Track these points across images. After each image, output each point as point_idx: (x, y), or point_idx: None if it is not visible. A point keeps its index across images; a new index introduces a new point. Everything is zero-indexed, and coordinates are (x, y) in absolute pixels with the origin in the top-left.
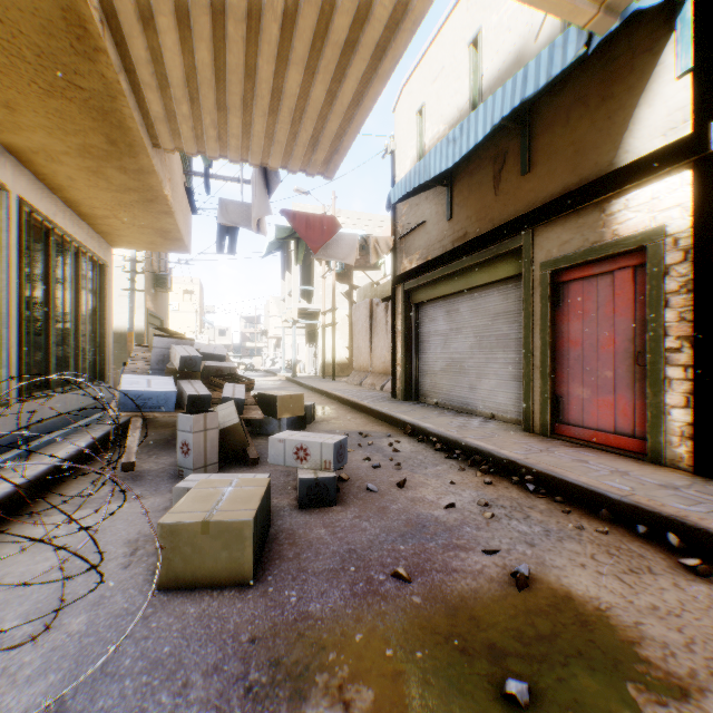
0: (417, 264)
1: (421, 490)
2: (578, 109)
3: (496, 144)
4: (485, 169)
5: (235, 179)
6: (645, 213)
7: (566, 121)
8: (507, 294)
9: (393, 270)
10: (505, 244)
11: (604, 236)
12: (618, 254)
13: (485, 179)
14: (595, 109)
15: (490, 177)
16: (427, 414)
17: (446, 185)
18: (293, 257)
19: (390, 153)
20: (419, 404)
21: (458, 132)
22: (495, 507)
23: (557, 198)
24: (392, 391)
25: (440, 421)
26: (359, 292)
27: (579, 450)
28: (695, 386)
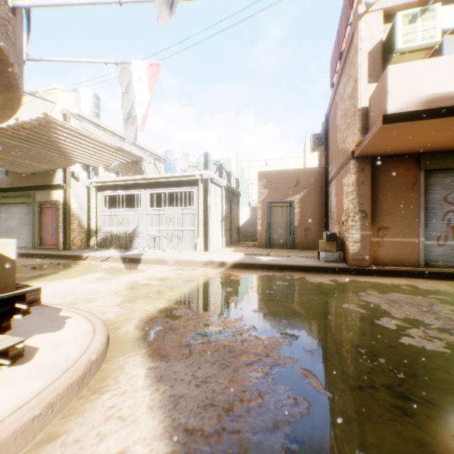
0: None
1: None
2: None
3: None
4: None
5: None
6: (58, 196)
7: None
8: (31, 207)
9: None
10: (28, 192)
11: (51, 199)
12: (55, 203)
13: None
14: None
15: None
16: None
17: None
18: None
19: None
20: None
21: None
22: None
23: (41, 185)
24: None
25: None
26: None
27: (44, 250)
28: (64, 233)
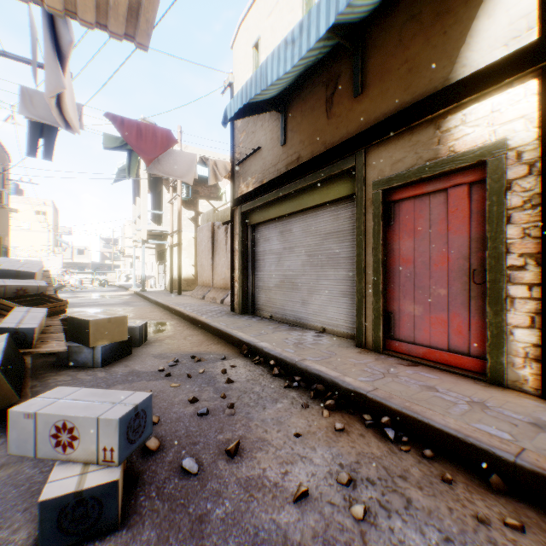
0: (253, 188)
1: (260, 457)
2: (412, 28)
3: (328, 69)
4: (317, 95)
5: (41, 65)
6: (485, 127)
7: (399, 41)
8: (337, 215)
9: (232, 193)
10: (337, 165)
11: (440, 153)
12: (453, 171)
13: (317, 104)
14: (430, 26)
15: (323, 102)
16: (263, 330)
17: (280, 111)
18: (142, 183)
19: (228, 85)
20: (255, 318)
21: (297, 31)
22: (360, 483)
23: (391, 117)
24: (231, 305)
25: (276, 338)
26: (203, 217)
27: (418, 370)
28: (544, 305)
